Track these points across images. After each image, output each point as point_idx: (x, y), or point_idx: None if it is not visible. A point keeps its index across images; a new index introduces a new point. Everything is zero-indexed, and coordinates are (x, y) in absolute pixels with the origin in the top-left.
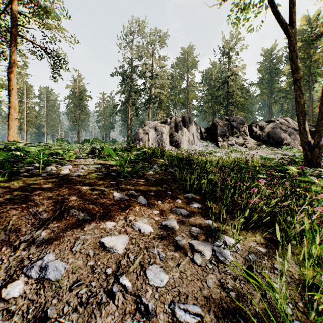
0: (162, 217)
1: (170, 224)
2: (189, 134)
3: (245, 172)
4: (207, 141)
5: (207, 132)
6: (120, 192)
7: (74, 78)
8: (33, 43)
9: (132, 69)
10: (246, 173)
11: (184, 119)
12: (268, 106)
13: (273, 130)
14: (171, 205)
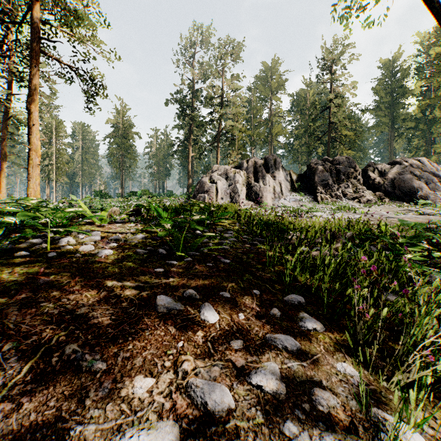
0: (249, 360)
1: (269, 385)
2: (274, 183)
3: (381, 250)
4: (300, 192)
5: (300, 180)
6: (171, 291)
7: (117, 110)
8: (60, 62)
9: (195, 95)
10: (384, 252)
11: (267, 162)
12: (389, 141)
13: (401, 176)
14: (263, 322)
